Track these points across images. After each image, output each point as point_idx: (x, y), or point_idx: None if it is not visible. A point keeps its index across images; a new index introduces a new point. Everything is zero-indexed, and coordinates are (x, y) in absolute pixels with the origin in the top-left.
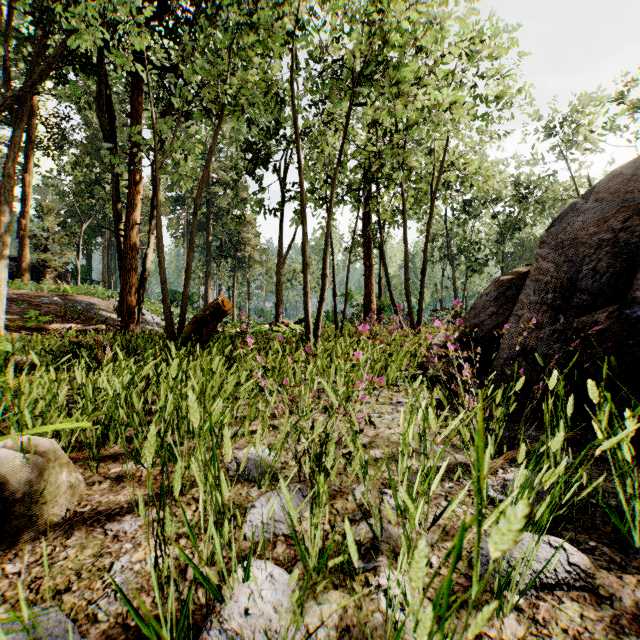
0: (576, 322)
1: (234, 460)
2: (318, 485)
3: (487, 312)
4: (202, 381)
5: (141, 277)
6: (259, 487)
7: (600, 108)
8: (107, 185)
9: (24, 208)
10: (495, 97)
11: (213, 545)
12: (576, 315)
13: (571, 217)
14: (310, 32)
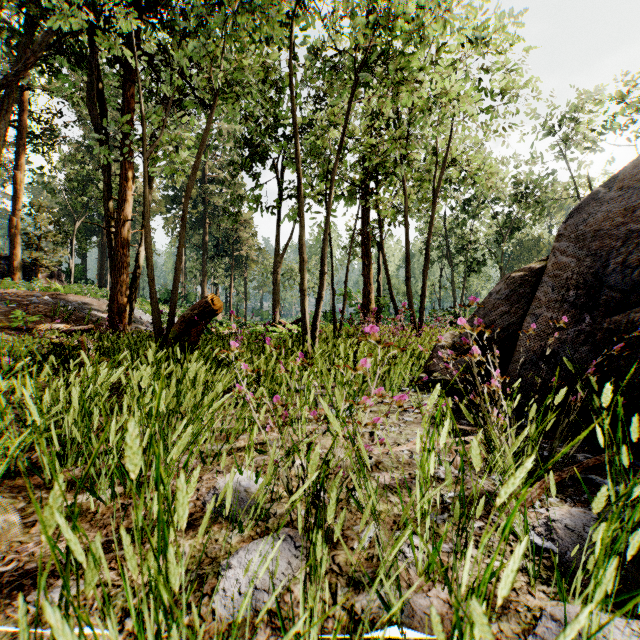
0: (606, 322)
1: (212, 490)
2: (314, 549)
3: (498, 311)
4: (179, 391)
5: (133, 276)
6: (240, 530)
7: (600, 106)
8: (101, 183)
9: (16, 206)
10: (500, 88)
11: (166, 638)
12: (604, 314)
13: (592, 207)
14: (307, 11)
